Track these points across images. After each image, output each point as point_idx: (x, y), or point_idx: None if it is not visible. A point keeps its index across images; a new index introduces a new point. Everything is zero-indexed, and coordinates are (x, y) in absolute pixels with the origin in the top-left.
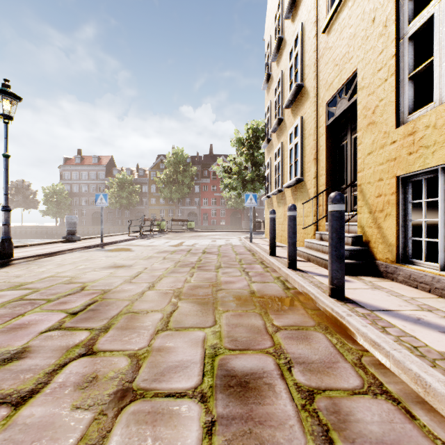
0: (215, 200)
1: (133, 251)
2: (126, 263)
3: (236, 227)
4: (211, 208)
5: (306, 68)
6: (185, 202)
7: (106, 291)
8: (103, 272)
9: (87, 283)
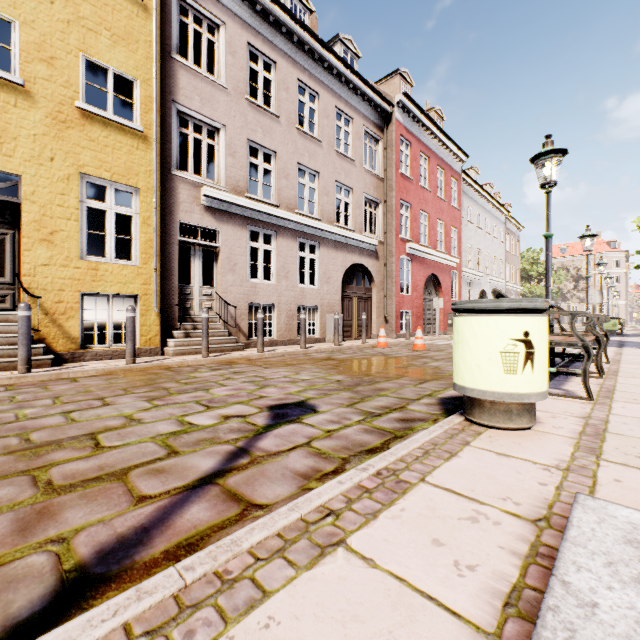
0: None
1: None
2: None
3: None
4: None
5: None
6: None
7: (154, 399)
8: (40, 435)
9: (128, 414)
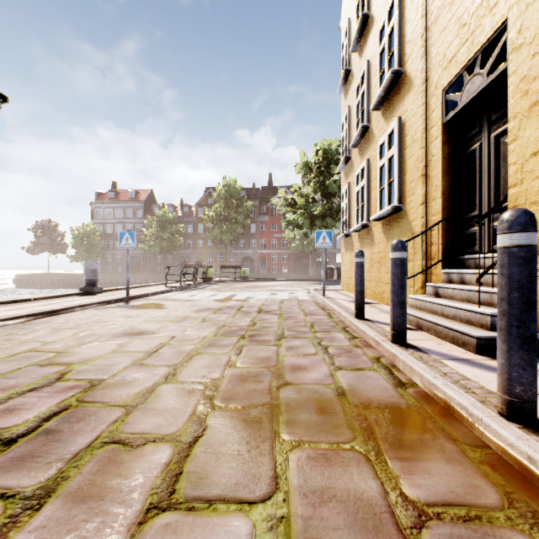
0: (276, 242)
1: (165, 308)
2: (148, 327)
3: (301, 275)
4: (270, 252)
5: (408, 45)
6: (238, 245)
7: (93, 384)
8: (108, 344)
9: (74, 365)
